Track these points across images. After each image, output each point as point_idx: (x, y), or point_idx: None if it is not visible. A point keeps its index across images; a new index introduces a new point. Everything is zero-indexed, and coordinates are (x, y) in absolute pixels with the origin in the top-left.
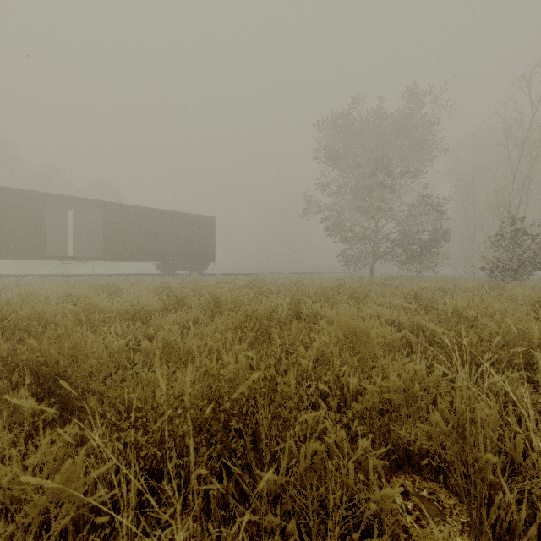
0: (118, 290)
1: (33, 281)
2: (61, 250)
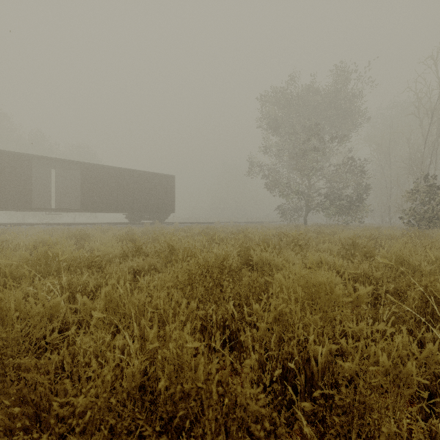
0: (88, 237)
1: (18, 229)
2: (45, 203)
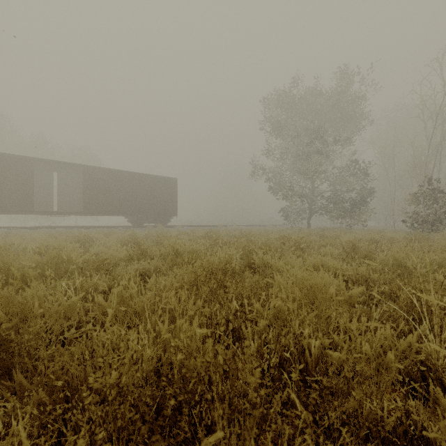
0: (92, 240)
1: (21, 232)
2: (47, 206)
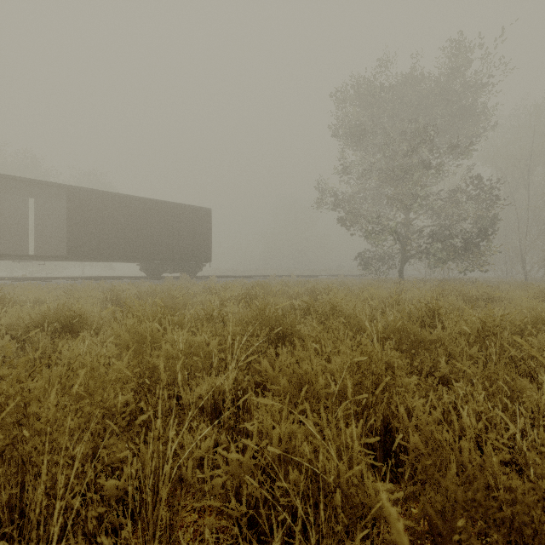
0: None
1: None
2: (18, 248)
